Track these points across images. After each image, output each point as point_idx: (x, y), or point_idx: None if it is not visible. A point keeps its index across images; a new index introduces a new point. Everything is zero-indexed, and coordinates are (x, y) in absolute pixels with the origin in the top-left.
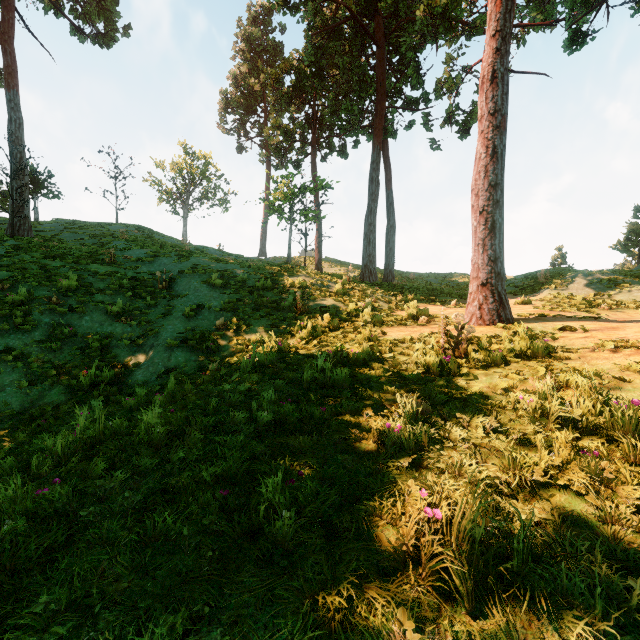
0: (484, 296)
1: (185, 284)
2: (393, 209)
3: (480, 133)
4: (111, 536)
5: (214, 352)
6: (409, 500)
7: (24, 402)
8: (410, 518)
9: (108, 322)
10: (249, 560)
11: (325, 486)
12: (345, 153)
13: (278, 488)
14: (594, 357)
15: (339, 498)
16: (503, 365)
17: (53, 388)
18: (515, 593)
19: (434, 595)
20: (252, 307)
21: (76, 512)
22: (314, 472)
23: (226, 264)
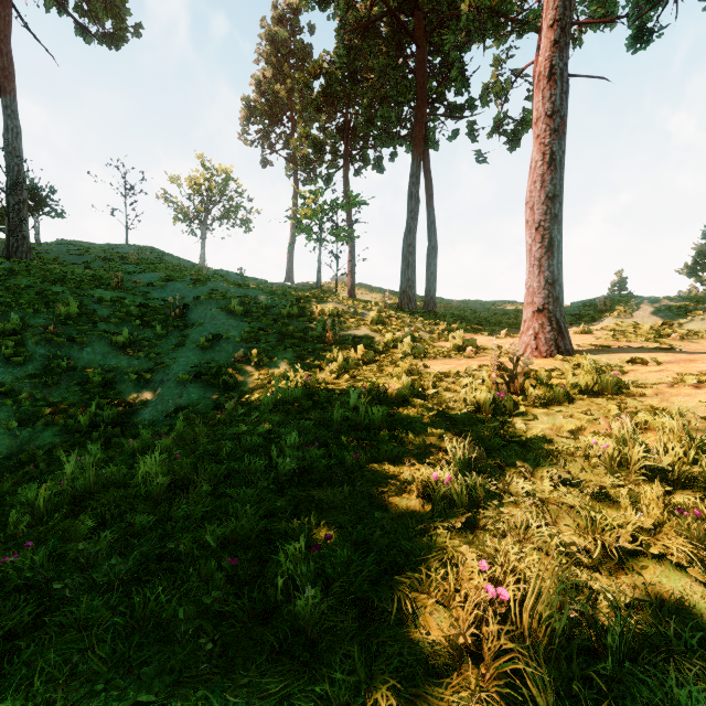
0: (540, 324)
1: (201, 311)
2: (435, 228)
3: (536, 138)
4: (89, 618)
5: (232, 388)
6: (464, 572)
7: (12, 445)
8: (466, 596)
9: (112, 354)
10: (261, 652)
11: (359, 553)
12: (381, 167)
13: (300, 557)
14: (674, 393)
15: (376, 568)
16: (566, 403)
17: (47, 429)
18: (608, 702)
19: (501, 704)
20: (276, 337)
21: (50, 585)
22: (345, 534)
23: (247, 289)
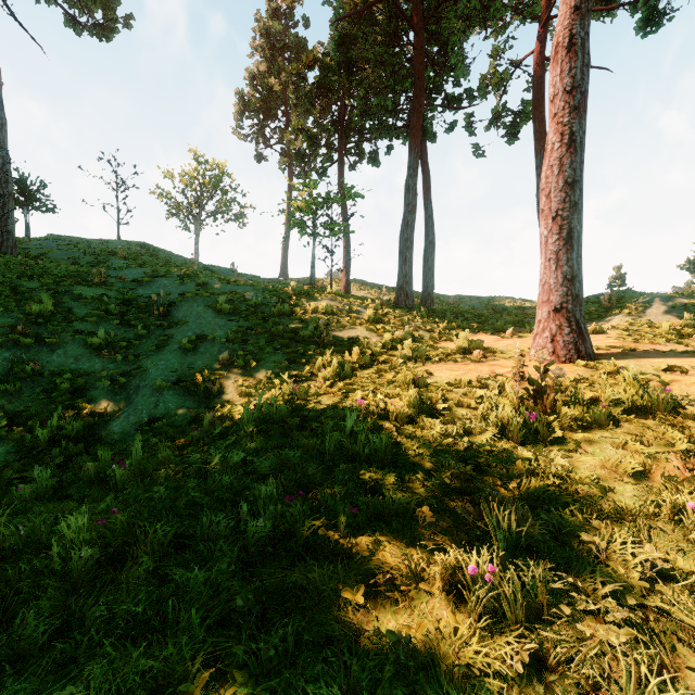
0: (558, 325)
1: (186, 309)
2: (432, 222)
3: (552, 117)
4: None
5: (214, 396)
6: None
7: None
8: None
9: (86, 356)
10: None
11: None
12: (376, 160)
13: None
14: None
15: None
16: (611, 427)
17: (0, 445)
18: None
19: None
20: (265, 337)
21: None
22: (337, 674)
23: (237, 285)
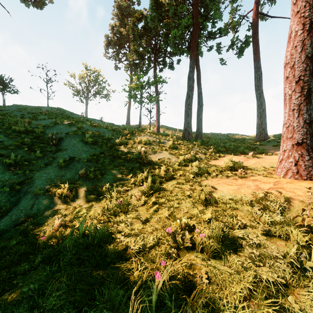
0: (300, 154)
1: (68, 141)
2: (201, 96)
3: (295, 14)
4: None
5: (70, 200)
6: None
7: None
8: None
9: (1, 171)
10: None
11: None
12: (172, 67)
13: None
14: None
15: None
16: None
17: None
18: None
19: None
20: (110, 158)
21: None
22: None
23: (99, 128)
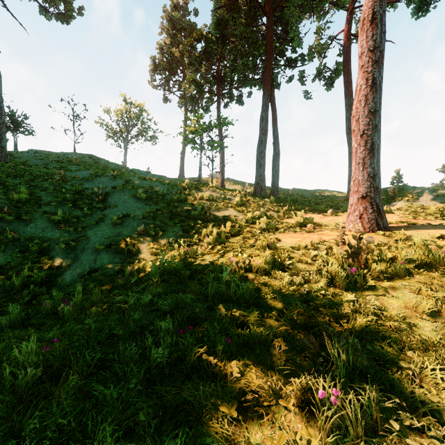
0: (364, 207)
1: (116, 197)
2: (278, 141)
3: (360, 68)
4: None
5: (133, 255)
6: None
7: None
8: None
9: (49, 228)
10: None
11: None
12: (241, 101)
13: None
14: None
15: None
16: (407, 277)
17: None
18: None
19: None
20: (168, 216)
21: None
22: None
23: (151, 182)
